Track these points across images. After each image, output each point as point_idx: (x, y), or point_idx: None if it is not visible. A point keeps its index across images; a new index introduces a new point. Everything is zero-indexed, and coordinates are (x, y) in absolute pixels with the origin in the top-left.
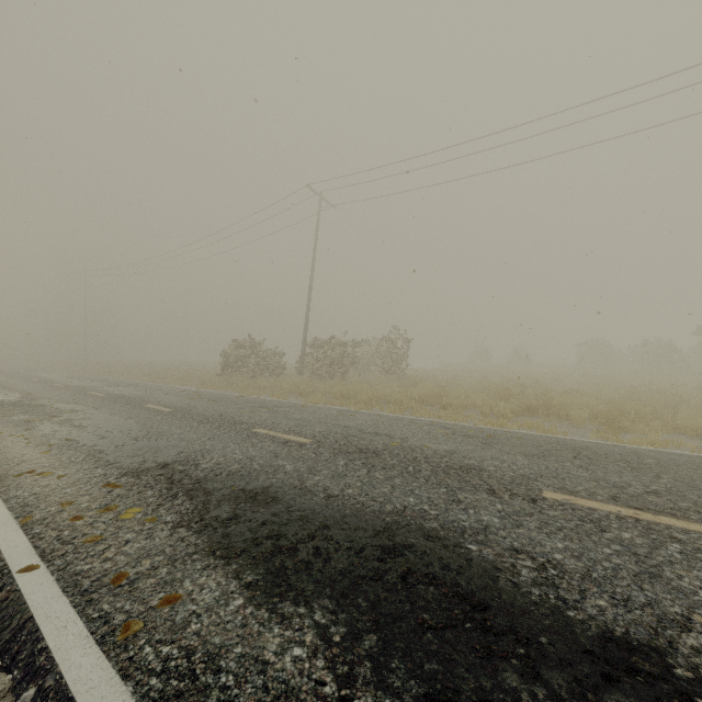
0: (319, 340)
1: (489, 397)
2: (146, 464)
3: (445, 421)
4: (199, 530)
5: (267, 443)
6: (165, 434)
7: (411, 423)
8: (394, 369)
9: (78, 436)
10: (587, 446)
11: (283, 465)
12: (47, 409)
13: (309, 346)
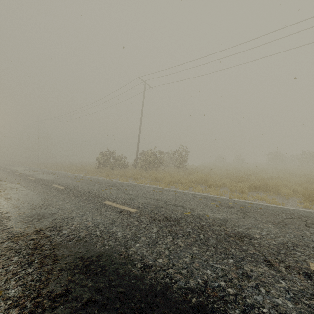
0: (144, 151)
1: (231, 180)
2: (28, 229)
3: (212, 195)
4: (29, 312)
5: (109, 212)
6: (52, 205)
7: (194, 197)
8: (181, 165)
9: (3, 205)
10: (306, 215)
11: (116, 232)
12: (0, 187)
13: (140, 154)
